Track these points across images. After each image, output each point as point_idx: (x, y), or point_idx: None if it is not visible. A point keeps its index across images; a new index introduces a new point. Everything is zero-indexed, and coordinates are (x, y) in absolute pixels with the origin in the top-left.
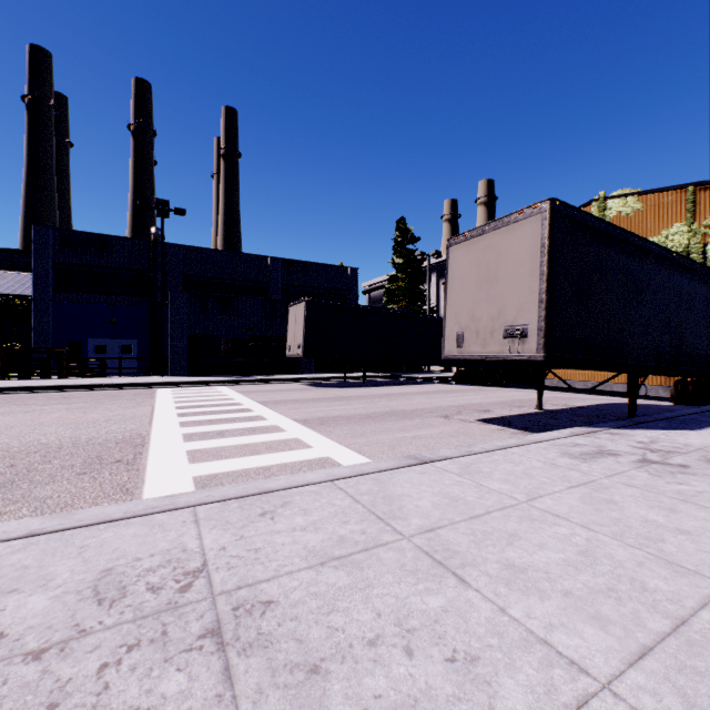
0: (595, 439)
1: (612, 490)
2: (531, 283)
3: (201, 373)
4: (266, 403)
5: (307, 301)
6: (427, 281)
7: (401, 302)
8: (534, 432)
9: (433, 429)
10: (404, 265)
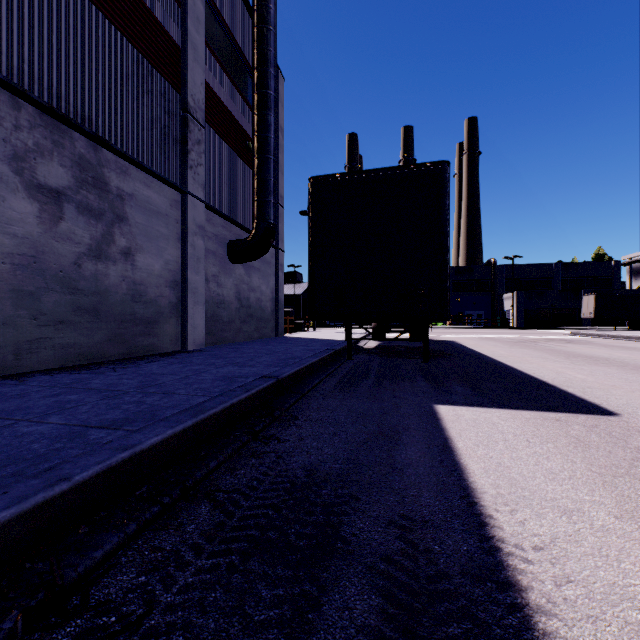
0: None
1: None
2: None
3: (529, 325)
4: None
5: (596, 294)
6: None
7: None
8: None
9: None
10: None
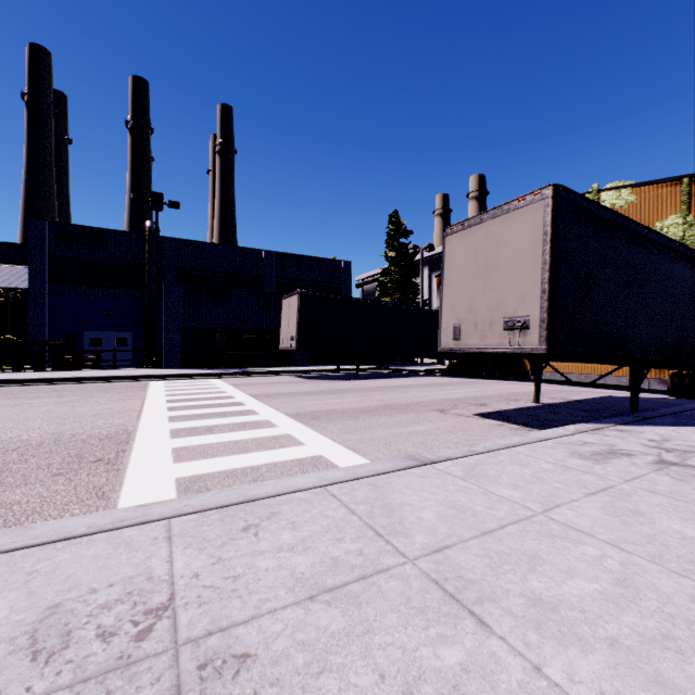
0: (603, 437)
1: (636, 498)
2: (533, 273)
3: (195, 365)
4: (259, 396)
5: (301, 293)
6: (420, 274)
7: (393, 295)
8: (534, 427)
9: (429, 425)
10: (397, 258)
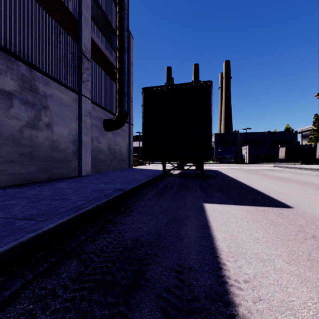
0: None
1: None
2: None
3: (254, 162)
4: None
5: (285, 147)
6: None
7: (315, 141)
8: None
9: None
10: (316, 130)
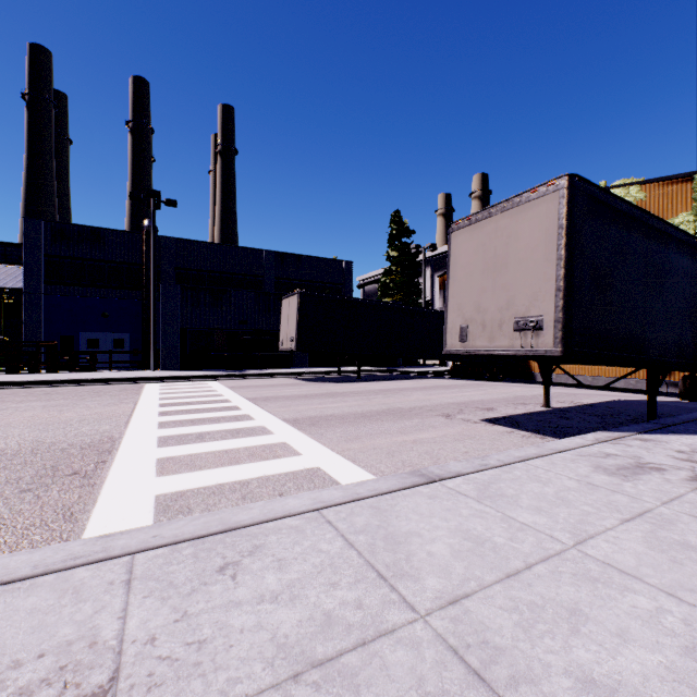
0: (626, 448)
1: (681, 526)
2: (547, 269)
3: (193, 367)
4: (256, 400)
5: (300, 293)
6: (422, 274)
7: (395, 295)
8: (547, 434)
9: (435, 432)
10: (399, 258)
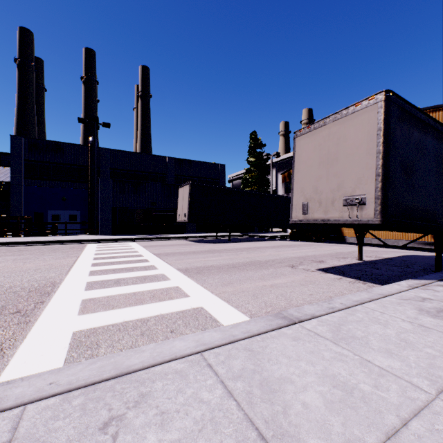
0: (435, 293)
1: None
2: (368, 160)
3: (120, 233)
4: (160, 255)
5: (191, 183)
6: (271, 172)
7: (253, 186)
8: (366, 280)
9: (285, 278)
10: (255, 162)
